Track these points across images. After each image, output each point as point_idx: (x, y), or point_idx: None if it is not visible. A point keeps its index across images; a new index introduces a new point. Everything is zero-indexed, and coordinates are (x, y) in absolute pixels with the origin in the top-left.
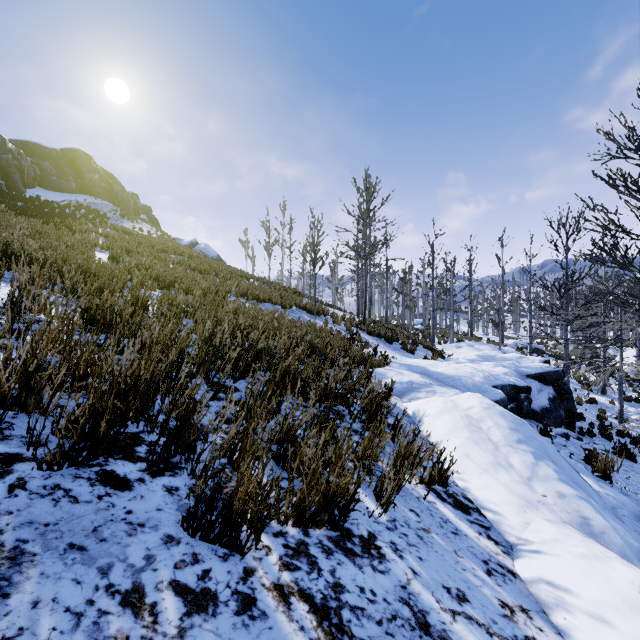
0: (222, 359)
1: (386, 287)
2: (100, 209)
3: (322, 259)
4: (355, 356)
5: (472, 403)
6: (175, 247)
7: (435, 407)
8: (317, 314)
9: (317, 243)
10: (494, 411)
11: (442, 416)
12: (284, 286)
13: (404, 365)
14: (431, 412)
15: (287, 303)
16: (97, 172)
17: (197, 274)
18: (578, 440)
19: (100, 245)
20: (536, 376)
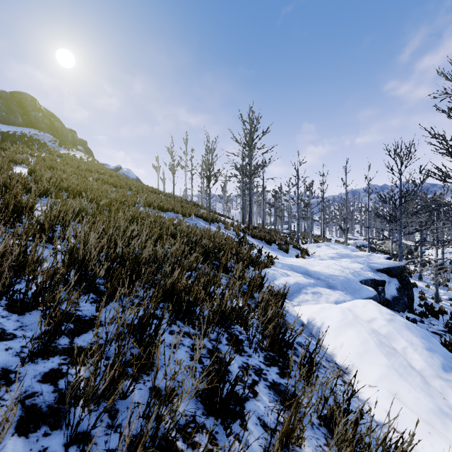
0: (85, 278)
1: (263, 202)
2: (41, 139)
3: (215, 176)
4: (245, 259)
5: (372, 313)
6: (99, 168)
7: (334, 318)
8: (211, 221)
9: (211, 163)
10: (400, 324)
11: (345, 331)
12: (186, 200)
13: (287, 265)
14: (331, 324)
15: (187, 212)
16: (41, 111)
17: (110, 187)
18: (421, 322)
19: (26, 162)
20: (384, 270)
